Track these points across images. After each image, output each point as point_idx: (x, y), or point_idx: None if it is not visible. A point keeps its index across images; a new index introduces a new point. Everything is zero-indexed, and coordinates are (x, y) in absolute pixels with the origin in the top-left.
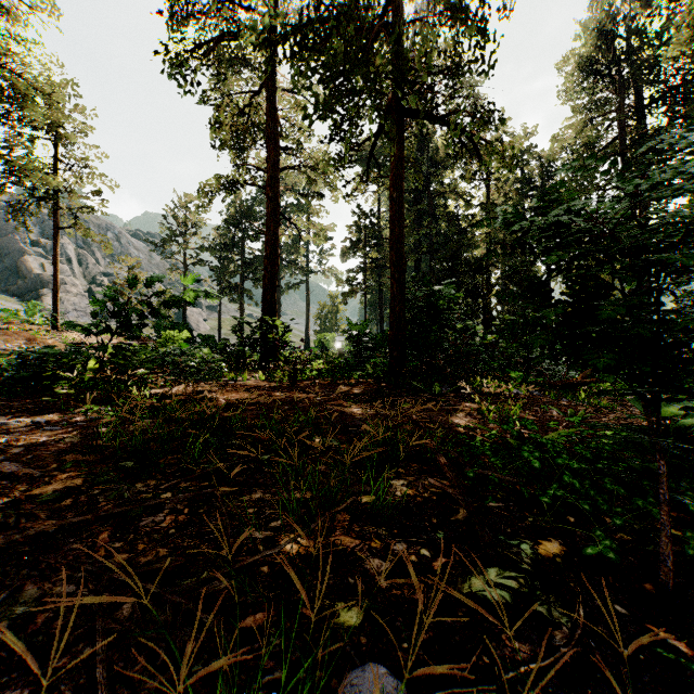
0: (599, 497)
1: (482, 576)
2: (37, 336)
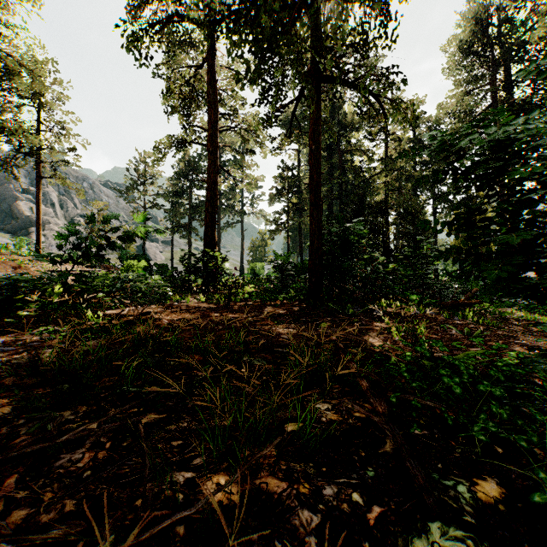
0: (526, 427)
1: (424, 535)
2: (22, 265)
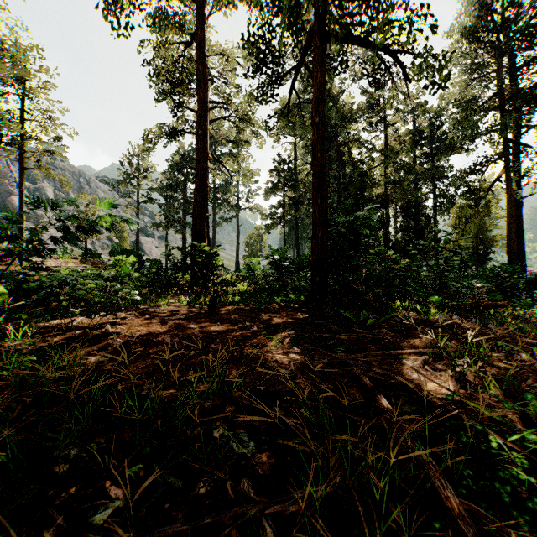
0: None
1: None
2: None
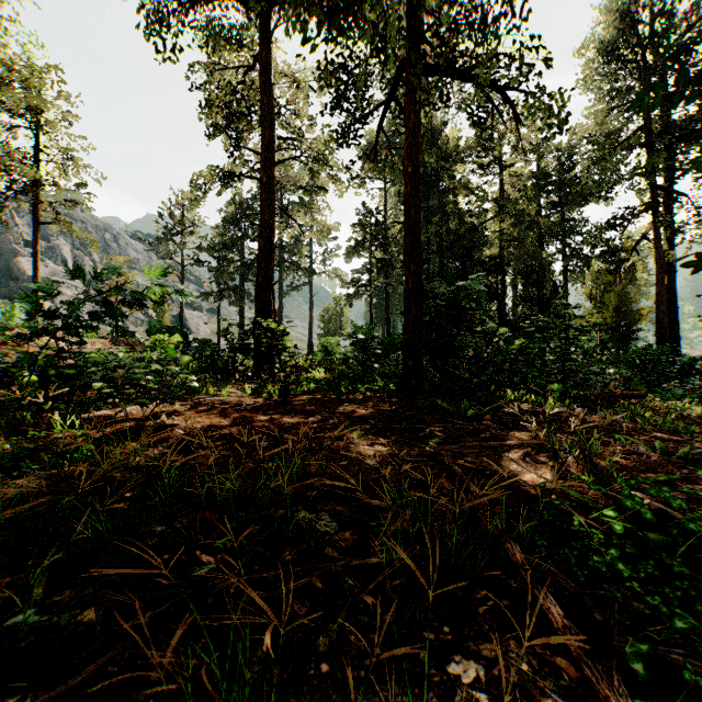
0: None
1: None
2: (8, 341)
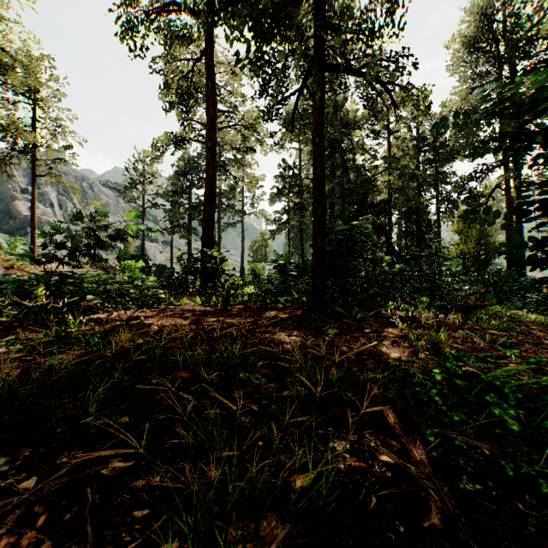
0: None
1: None
2: (14, 265)
